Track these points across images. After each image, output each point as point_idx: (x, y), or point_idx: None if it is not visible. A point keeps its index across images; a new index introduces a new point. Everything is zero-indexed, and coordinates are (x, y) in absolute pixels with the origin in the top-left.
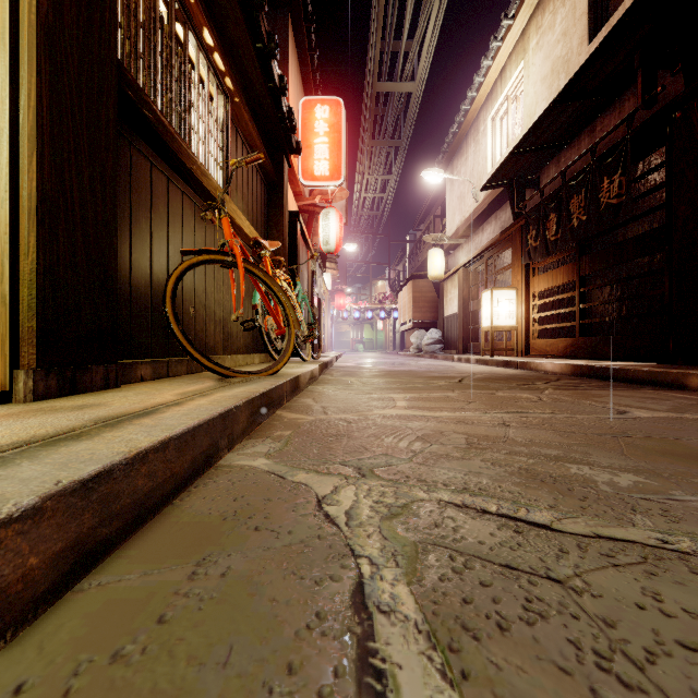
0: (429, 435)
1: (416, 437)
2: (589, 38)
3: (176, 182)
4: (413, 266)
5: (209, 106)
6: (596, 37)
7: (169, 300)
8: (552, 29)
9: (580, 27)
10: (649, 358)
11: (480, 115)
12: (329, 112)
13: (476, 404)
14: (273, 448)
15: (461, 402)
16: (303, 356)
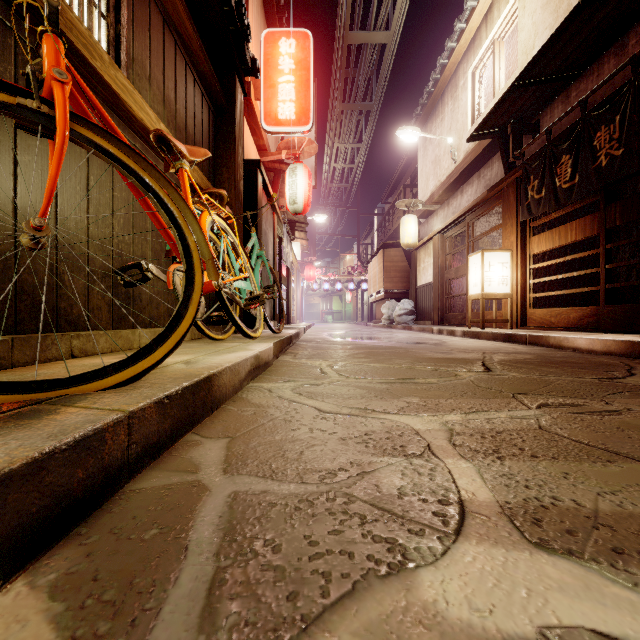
0: None
1: None
2: None
3: None
4: (382, 238)
5: None
6: None
7: None
8: None
9: None
10: None
11: (459, 68)
12: (296, 47)
13: None
14: None
15: (632, 469)
16: (247, 330)
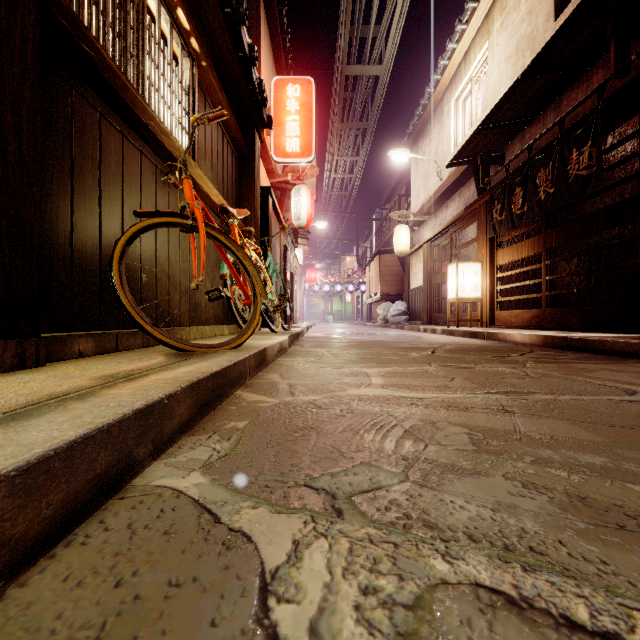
0: (419, 428)
1: (403, 432)
2: (555, 15)
3: (132, 140)
4: (380, 243)
5: (173, 66)
6: (562, 13)
7: (116, 265)
8: (517, 9)
9: (546, 5)
10: (620, 329)
11: (444, 97)
12: (301, 91)
13: (459, 380)
14: (217, 452)
15: (443, 379)
16: (273, 327)
